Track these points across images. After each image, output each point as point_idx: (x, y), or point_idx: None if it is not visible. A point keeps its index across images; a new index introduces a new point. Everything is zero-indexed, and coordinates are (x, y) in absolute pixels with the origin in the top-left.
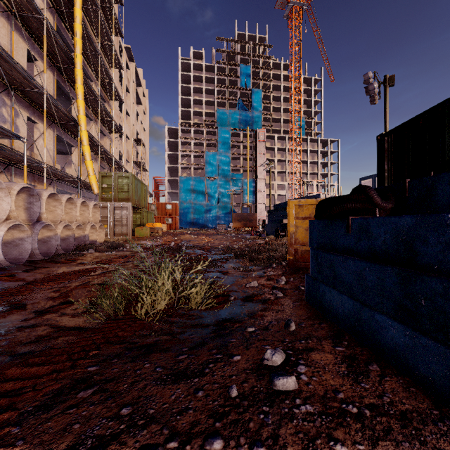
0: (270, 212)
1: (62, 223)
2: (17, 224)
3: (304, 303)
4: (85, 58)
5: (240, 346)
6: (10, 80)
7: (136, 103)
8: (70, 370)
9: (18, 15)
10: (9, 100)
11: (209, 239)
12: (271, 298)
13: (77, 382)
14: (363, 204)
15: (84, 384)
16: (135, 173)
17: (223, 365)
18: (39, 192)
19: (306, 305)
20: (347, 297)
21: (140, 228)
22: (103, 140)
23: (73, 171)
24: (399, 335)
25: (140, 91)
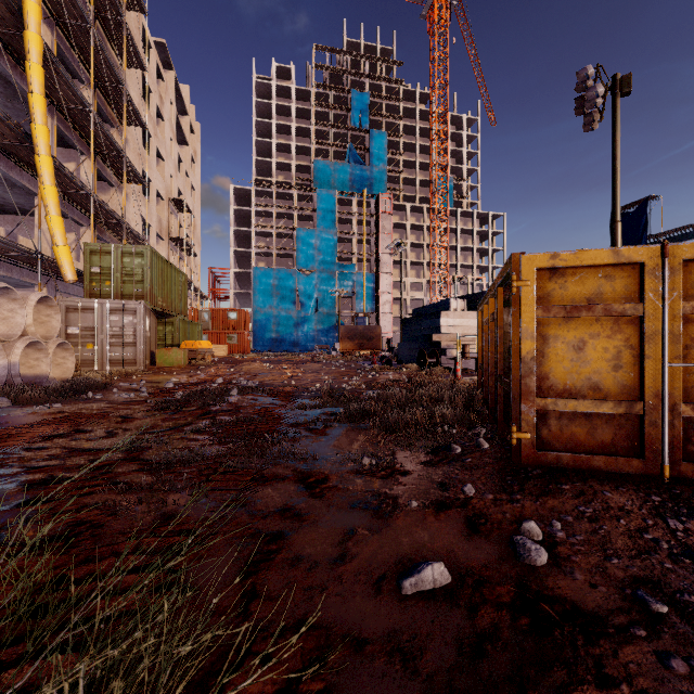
0: (406, 322)
1: None
2: None
3: None
4: (65, 33)
5: None
6: None
7: (177, 141)
8: None
9: None
10: None
11: (296, 371)
12: None
13: None
14: None
15: None
16: (174, 258)
17: None
18: None
19: None
20: None
21: (167, 350)
22: (110, 194)
23: (37, 243)
24: None
25: (185, 122)
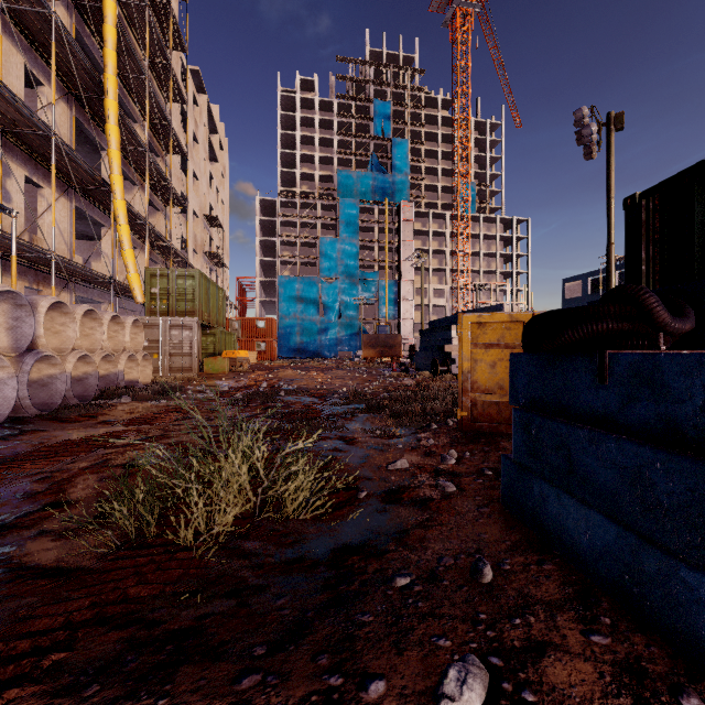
0: (423, 333)
1: (76, 353)
2: None
3: (500, 509)
4: (124, 83)
5: (384, 640)
6: None
7: (208, 159)
8: None
9: (9, 9)
10: None
11: (325, 377)
12: (436, 496)
13: None
14: (630, 323)
15: None
16: (207, 270)
17: None
18: (33, 300)
19: (503, 514)
20: (602, 516)
21: (213, 359)
22: (155, 217)
23: (104, 267)
24: None
25: (215, 140)
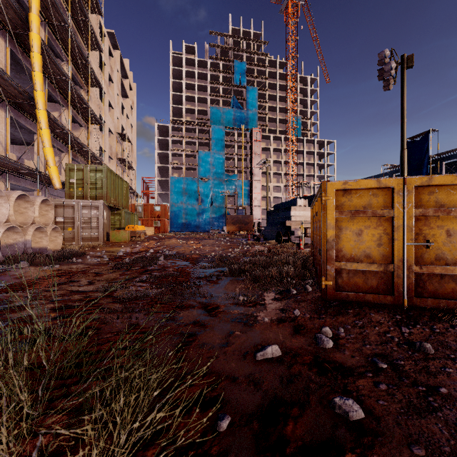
0: (269, 213)
1: None
2: None
3: None
4: (52, 30)
5: None
6: None
7: (121, 95)
8: None
9: None
10: None
11: (199, 245)
12: (342, 439)
13: None
14: None
15: None
16: (120, 171)
17: None
18: None
19: None
20: None
21: (117, 231)
22: (79, 131)
23: (35, 164)
24: None
25: (126, 83)
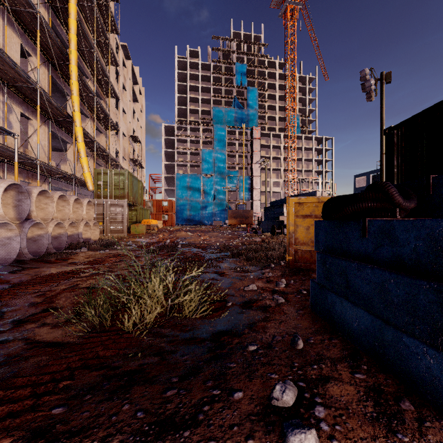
0: (266, 209)
1: (54, 221)
2: (4, 223)
3: (309, 311)
4: (81, 54)
5: (242, 374)
6: (2, 75)
7: (132, 100)
8: (29, 414)
9: (11, 10)
10: (2, 95)
11: (205, 236)
12: (272, 305)
13: (33, 436)
14: (381, 203)
15: (42, 439)
16: (131, 170)
17: (222, 408)
18: (28, 189)
19: (311, 314)
20: (364, 311)
21: (136, 225)
22: (99, 137)
23: (68, 168)
24: (438, 366)
25: (136, 88)
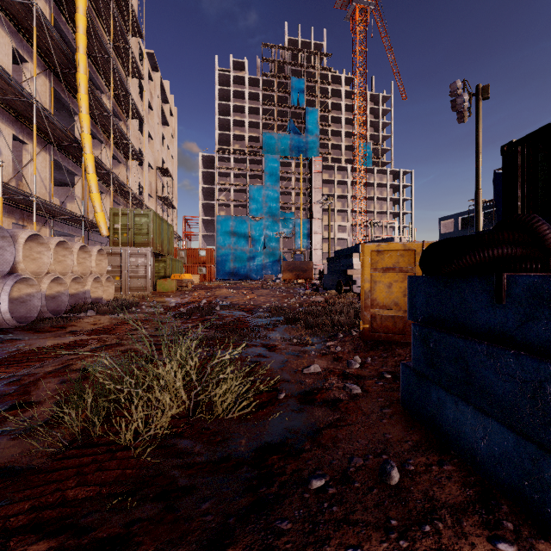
0: (330, 260)
1: (50, 276)
2: None
3: (400, 410)
4: (93, 62)
5: None
6: None
7: (161, 123)
8: None
9: None
10: None
11: (252, 295)
12: (344, 397)
13: None
14: (523, 249)
15: None
16: (160, 211)
17: None
18: (14, 232)
19: (403, 415)
20: (500, 425)
21: (164, 280)
22: (118, 168)
23: (77, 208)
24: None
25: (166, 108)
